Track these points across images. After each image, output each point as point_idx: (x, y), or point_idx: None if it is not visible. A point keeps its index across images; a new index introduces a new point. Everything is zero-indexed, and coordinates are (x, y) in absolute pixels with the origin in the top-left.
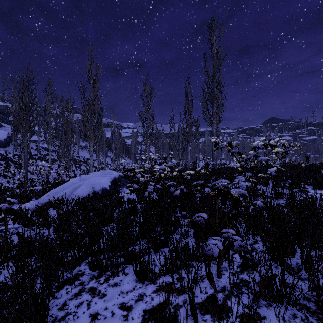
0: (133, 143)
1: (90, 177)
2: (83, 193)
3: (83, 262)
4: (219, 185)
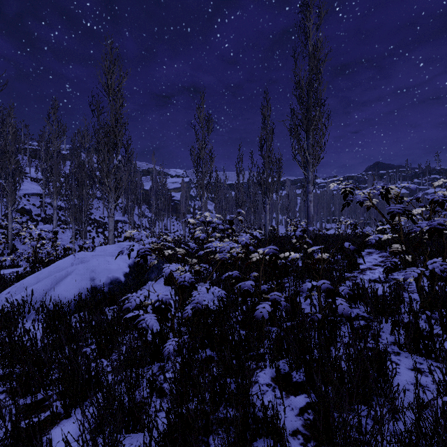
0: (183, 197)
1: (93, 256)
2: (70, 290)
3: None
4: None
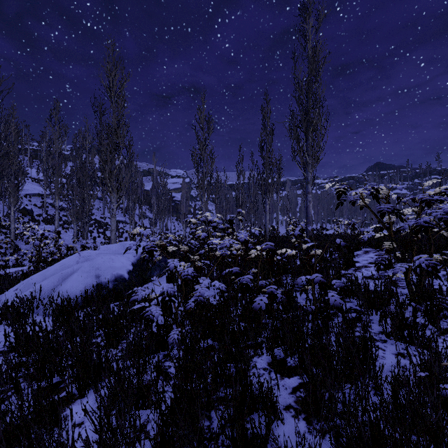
0: (183, 197)
1: (98, 254)
2: (76, 287)
3: None
4: None
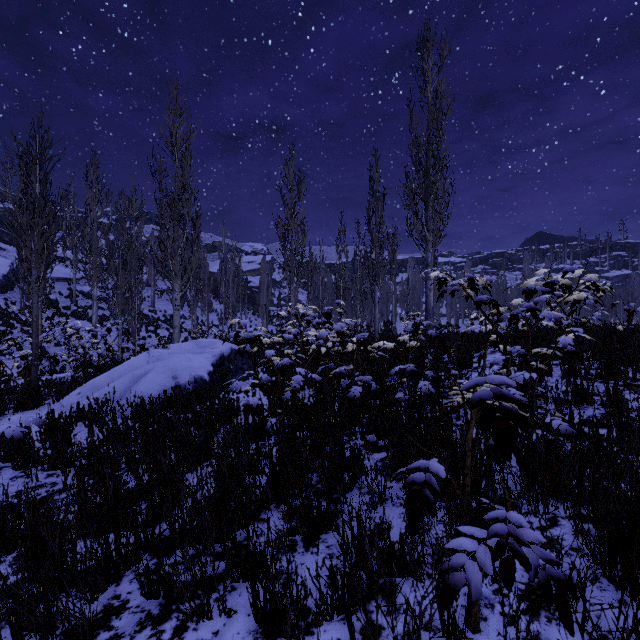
0: (264, 283)
1: (170, 354)
2: (153, 388)
3: (127, 570)
4: (486, 393)
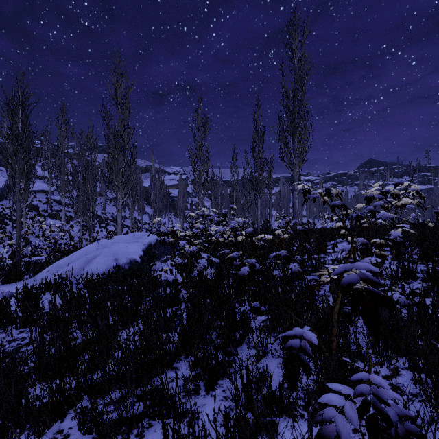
0: (180, 194)
1: (113, 243)
2: (100, 267)
3: (70, 409)
4: (354, 278)
